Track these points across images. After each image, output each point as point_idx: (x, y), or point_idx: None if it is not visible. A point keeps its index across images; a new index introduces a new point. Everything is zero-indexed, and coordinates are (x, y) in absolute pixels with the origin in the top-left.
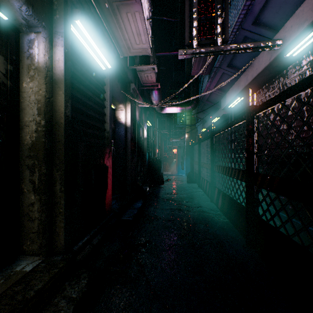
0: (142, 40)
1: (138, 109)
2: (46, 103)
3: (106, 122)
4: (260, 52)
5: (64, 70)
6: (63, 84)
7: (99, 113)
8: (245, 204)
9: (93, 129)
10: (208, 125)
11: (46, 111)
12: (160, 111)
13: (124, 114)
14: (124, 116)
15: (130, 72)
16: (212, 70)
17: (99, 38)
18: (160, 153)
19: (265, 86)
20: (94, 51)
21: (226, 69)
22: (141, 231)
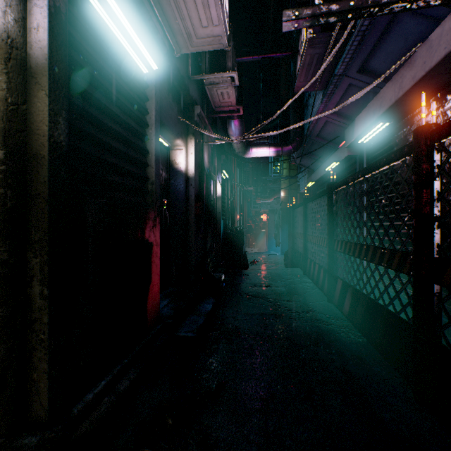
0: (212, 18)
1: (207, 149)
2: (8, 113)
3: (150, 166)
4: (425, 38)
5: (48, 47)
6: (46, 76)
7: (135, 149)
8: (408, 317)
9: (123, 177)
10: (318, 176)
11: (8, 131)
12: (242, 155)
13: (184, 156)
14: (185, 160)
15: (194, 87)
16: (329, 81)
17: (133, 9)
18: (241, 221)
19: (436, 98)
20: (123, 32)
21: (356, 77)
22: (209, 360)
